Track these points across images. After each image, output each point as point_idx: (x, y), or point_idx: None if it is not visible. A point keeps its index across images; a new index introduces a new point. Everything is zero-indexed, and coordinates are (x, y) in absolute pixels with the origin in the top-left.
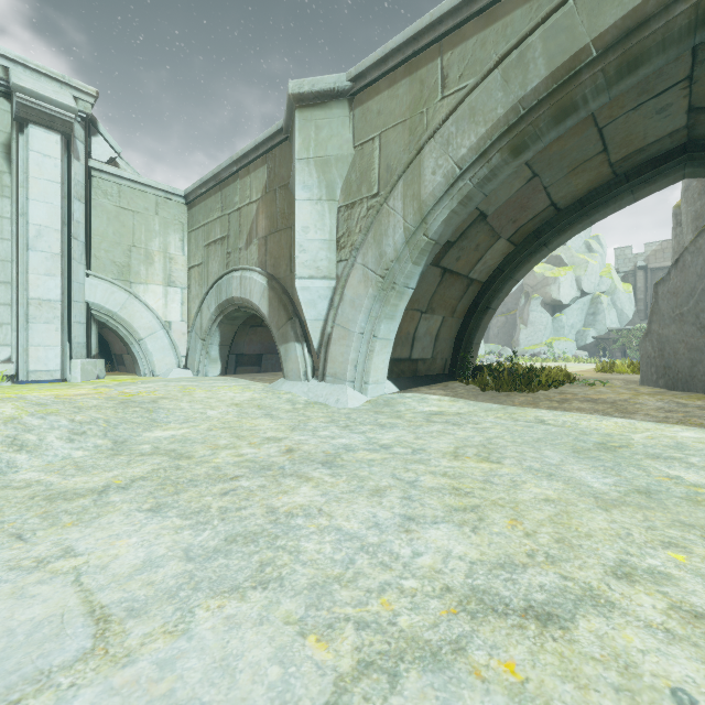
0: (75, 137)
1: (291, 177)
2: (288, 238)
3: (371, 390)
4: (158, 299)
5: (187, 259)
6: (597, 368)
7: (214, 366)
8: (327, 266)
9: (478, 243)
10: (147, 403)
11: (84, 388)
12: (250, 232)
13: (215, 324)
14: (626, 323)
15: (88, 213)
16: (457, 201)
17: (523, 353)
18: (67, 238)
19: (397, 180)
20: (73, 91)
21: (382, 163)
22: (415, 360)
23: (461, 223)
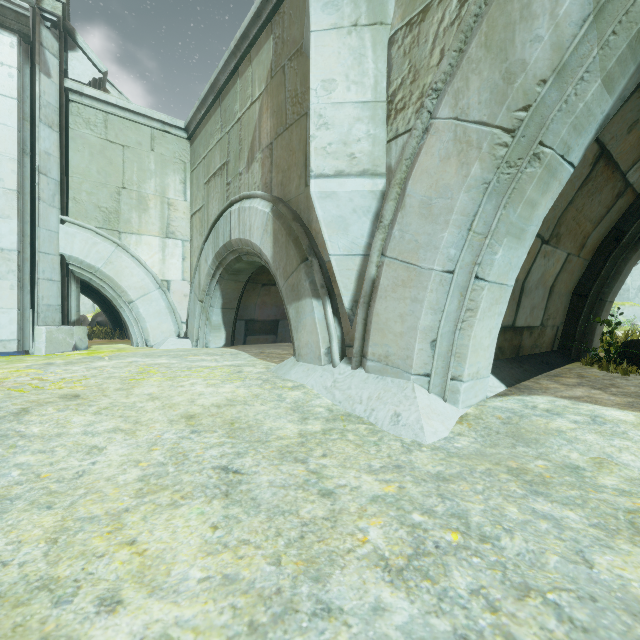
0: (43, 46)
1: (305, 20)
2: (301, 133)
3: (465, 393)
4: (153, 252)
5: (190, 205)
6: None
7: (216, 334)
8: (369, 150)
9: None
10: None
11: (9, 367)
12: (252, 146)
13: (214, 280)
14: None
15: (64, 144)
16: None
17: None
18: (30, 171)
19: None
20: None
21: None
22: (520, 329)
23: None
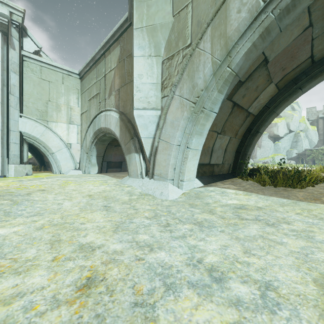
0: (12, 36)
1: (132, 46)
2: (131, 87)
3: (185, 185)
4: (63, 130)
5: (80, 109)
6: (316, 170)
7: (93, 168)
8: (155, 100)
9: (257, 85)
10: (20, 196)
11: (4, 182)
12: (110, 88)
13: (93, 144)
14: (313, 146)
15: (21, 81)
16: (258, 33)
17: (259, 161)
18: (6, 94)
19: (206, 27)
20: (9, 9)
21: (194, 21)
22: (212, 165)
23: (256, 58)
